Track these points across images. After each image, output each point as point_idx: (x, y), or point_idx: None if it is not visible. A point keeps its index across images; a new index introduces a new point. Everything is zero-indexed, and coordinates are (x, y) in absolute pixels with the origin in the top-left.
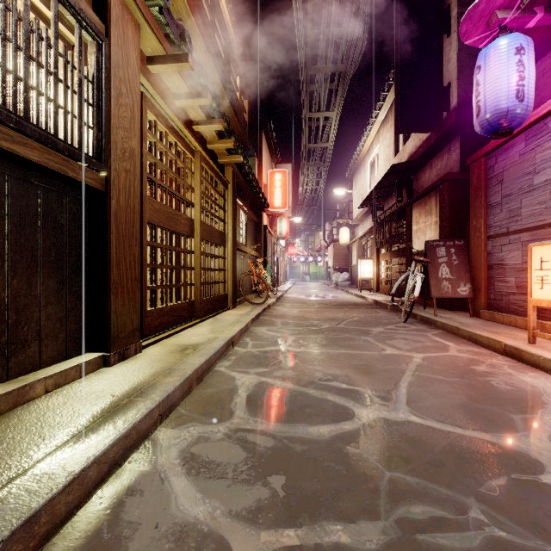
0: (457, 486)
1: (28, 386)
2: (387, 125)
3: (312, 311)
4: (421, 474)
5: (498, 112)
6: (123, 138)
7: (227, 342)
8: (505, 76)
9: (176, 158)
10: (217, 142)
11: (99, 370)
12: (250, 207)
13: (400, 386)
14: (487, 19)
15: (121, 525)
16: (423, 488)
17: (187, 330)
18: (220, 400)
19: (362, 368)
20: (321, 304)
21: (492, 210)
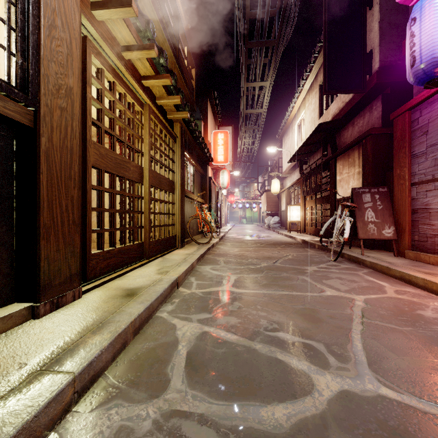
0: None
1: None
2: (313, 92)
3: (250, 250)
4: None
5: (434, 60)
6: (57, 73)
7: (172, 284)
8: None
9: (124, 108)
10: (165, 98)
11: (24, 323)
12: (196, 161)
13: (353, 338)
14: None
15: None
16: None
17: (135, 270)
18: (156, 361)
19: (307, 314)
20: (257, 243)
21: (417, 159)
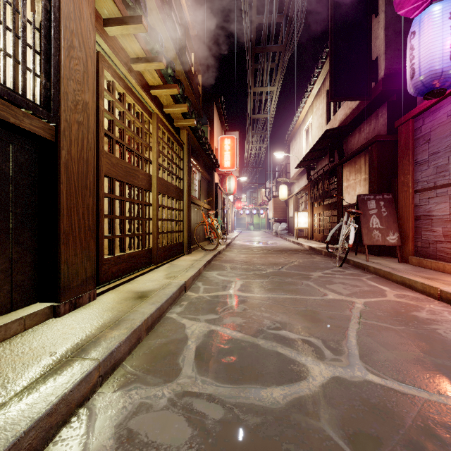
0: None
1: None
2: (320, 97)
3: (256, 256)
4: None
5: (432, 73)
6: (75, 90)
7: (180, 287)
8: (440, 39)
9: (133, 118)
10: (173, 106)
11: (47, 321)
12: (203, 167)
13: (349, 335)
14: None
15: None
16: None
17: (144, 275)
18: (168, 353)
19: (308, 315)
20: (264, 250)
21: (420, 167)
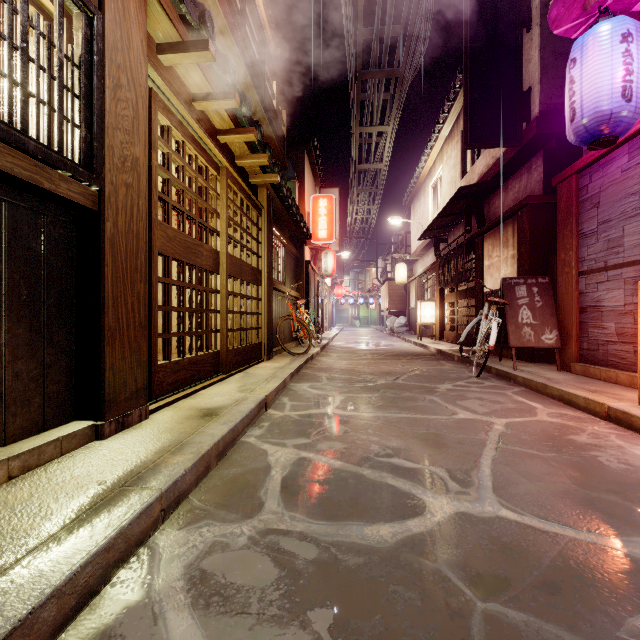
0: (584, 629)
1: None
2: (453, 141)
3: (363, 363)
4: (529, 607)
5: (598, 115)
6: (123, 142)
7: (259, 404)
8: (608, 69)
9: (196, 175)
10: (248, 157)
11: (88, 444)
12: (289, 239)
13: (482, 464)
14: (584, 0)
15: None
16: (535, 632)
17: (209, 388)
18: (247, 485)
19: (430, 439)
20: (374, 354)
21: (586, 240)
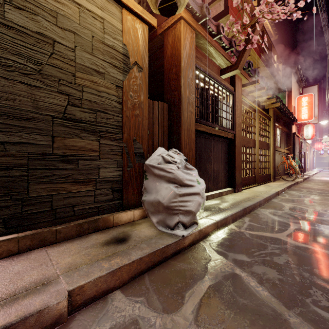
0: None
1: (222, 192)
2: None
3: None
4: None
5: None
6: (238, 120)
7: (276, 192)
8: None
9: (249, 117)
10: (266, 101)
11: (233, 193)
12: (282, 125)
13: None
14: None
15: (260, 217)
16: None
17: (254, 187)
18: (278, 207)
19: None
20: None
21: None
